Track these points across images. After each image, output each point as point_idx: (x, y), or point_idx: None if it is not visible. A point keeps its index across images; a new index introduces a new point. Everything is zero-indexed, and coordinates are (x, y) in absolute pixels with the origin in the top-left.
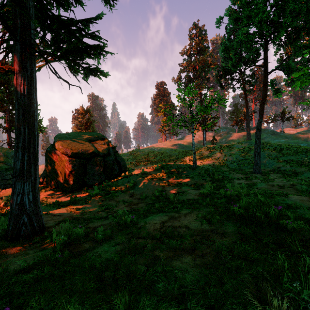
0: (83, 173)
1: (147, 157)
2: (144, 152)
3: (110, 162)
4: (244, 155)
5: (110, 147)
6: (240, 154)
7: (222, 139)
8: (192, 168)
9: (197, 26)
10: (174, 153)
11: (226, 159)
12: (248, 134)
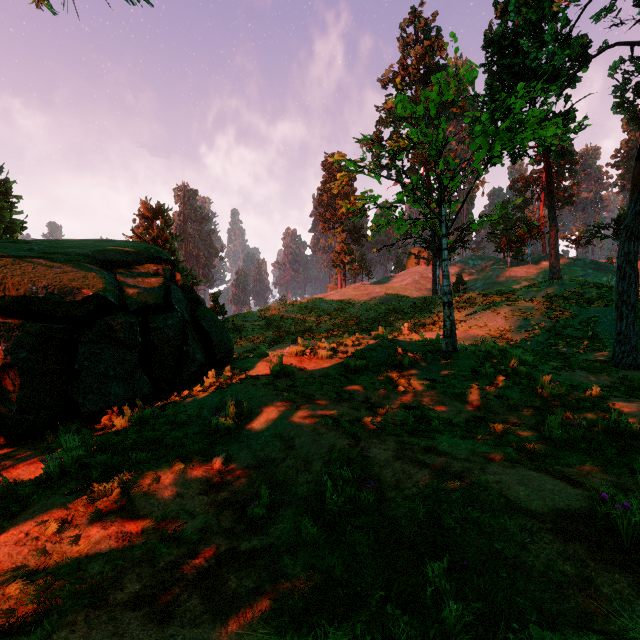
0: (63, 373)
1: (303, 323)
2: (295, 310)
3: (170, 335)
4: (558, 316)
5: (175, 286)
6: (544, 313)
7: (474, 283)
8: (440, 353)
9: (420, 16)
10: (366, 312)
11: (510, 327)
12: (553, 264)
